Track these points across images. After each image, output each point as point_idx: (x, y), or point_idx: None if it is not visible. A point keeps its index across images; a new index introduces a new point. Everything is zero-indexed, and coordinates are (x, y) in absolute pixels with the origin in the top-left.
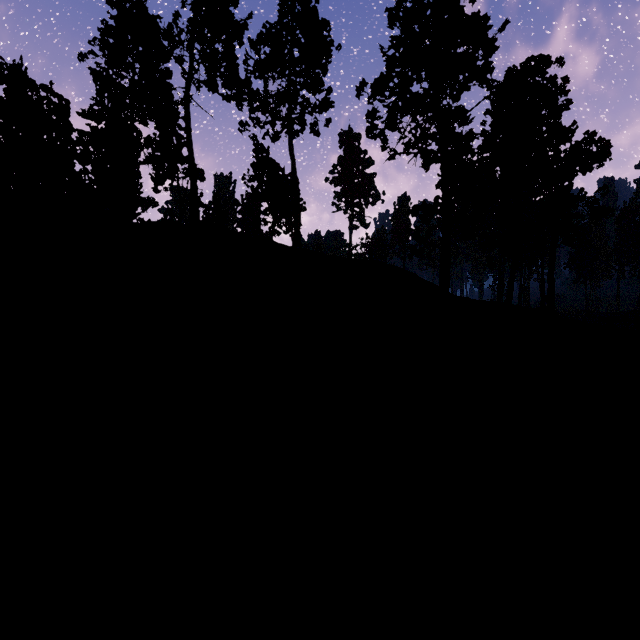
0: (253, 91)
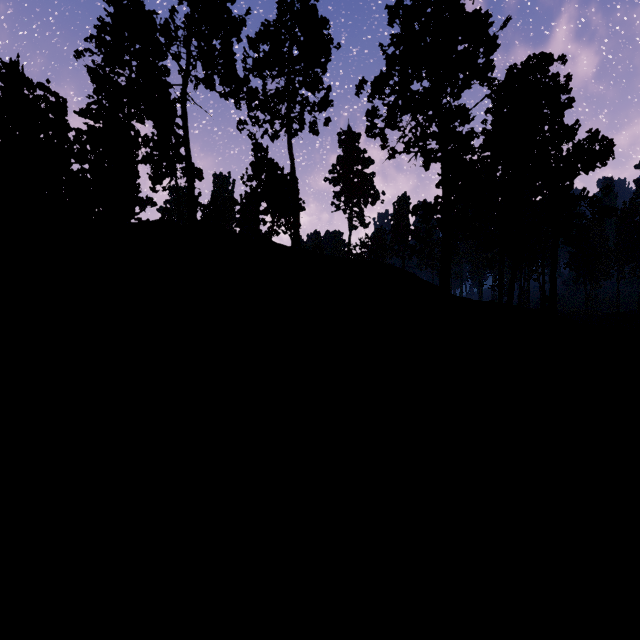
0: (252, 89)
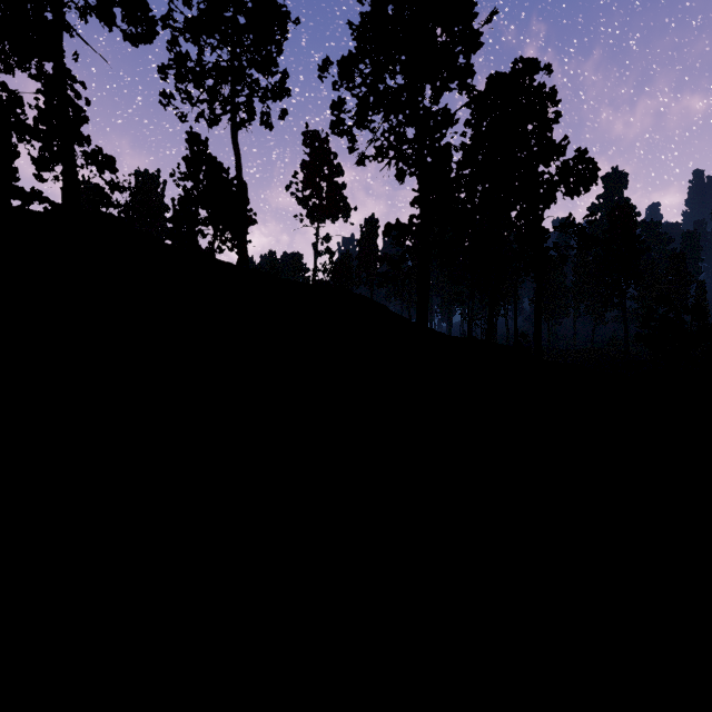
0: (181, 54)
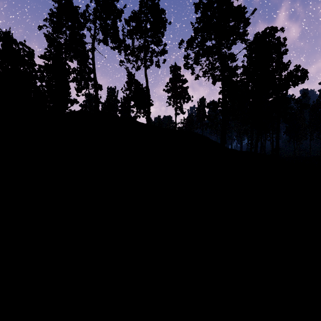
0: (126, 45)
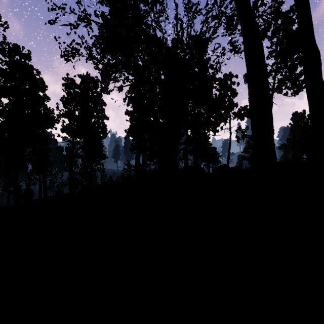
0: None
